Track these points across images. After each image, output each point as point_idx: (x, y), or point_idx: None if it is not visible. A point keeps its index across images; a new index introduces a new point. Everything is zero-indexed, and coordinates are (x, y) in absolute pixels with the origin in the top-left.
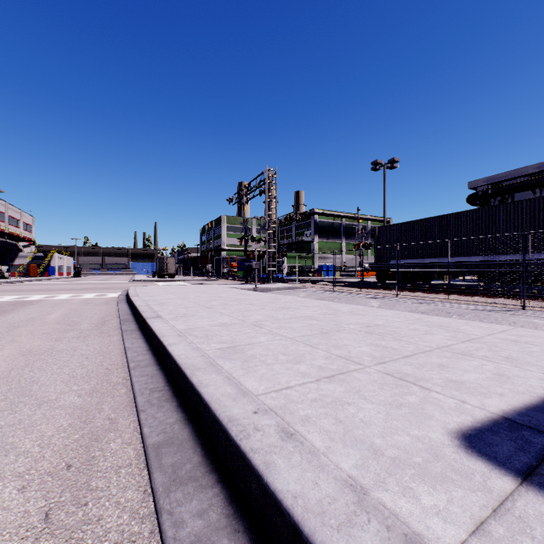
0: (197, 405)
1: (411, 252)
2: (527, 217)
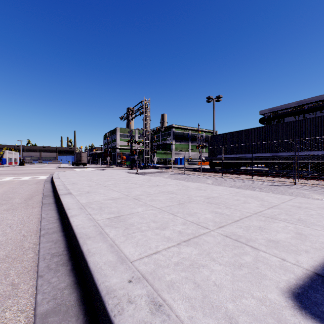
0: (85, 270)
1: (229, 151)
2: (294, 131)
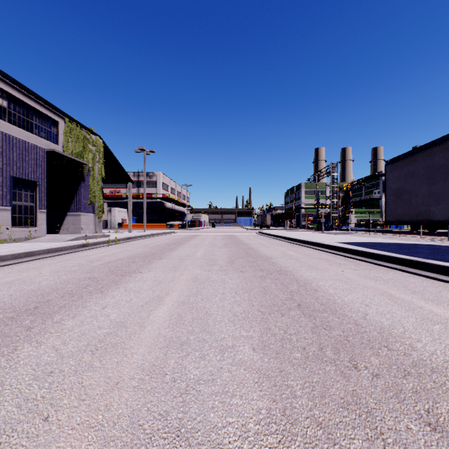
0: (304, 242)
1: None
2: None
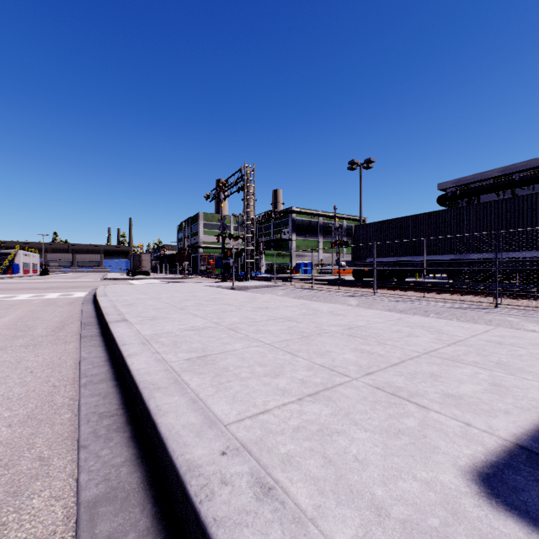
0: (153, 438)
1: (387, 251)
2: (495, 217)
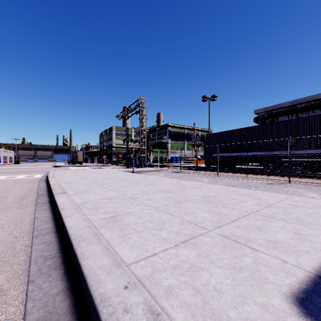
0: (79, 275)
1: (225, 149)
2: (288, 130)
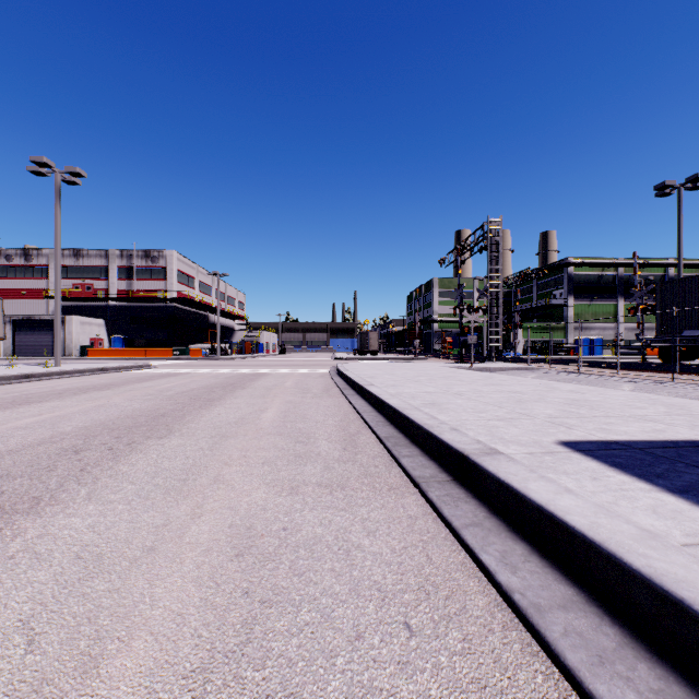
0: (406, 425)
1: None
2: None
